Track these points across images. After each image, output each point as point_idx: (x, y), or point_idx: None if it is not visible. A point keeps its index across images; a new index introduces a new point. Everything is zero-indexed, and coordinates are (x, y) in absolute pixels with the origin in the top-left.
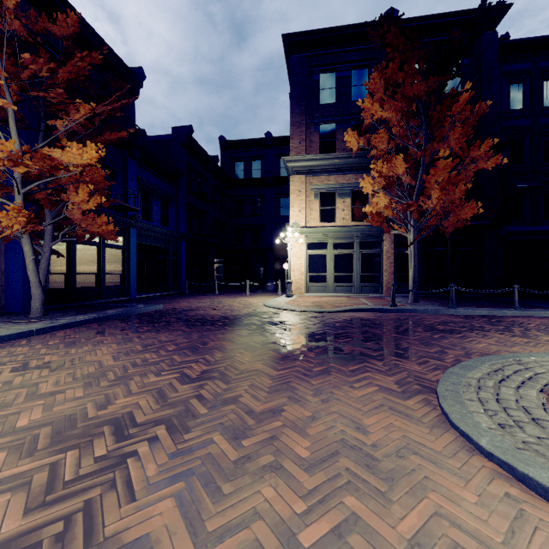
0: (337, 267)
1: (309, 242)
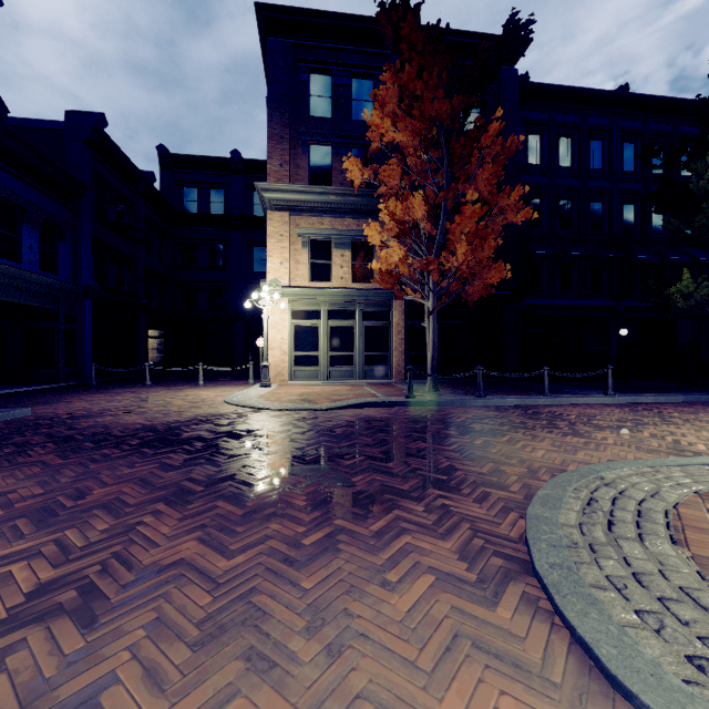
0: (333, 344)
1: (294, 308)
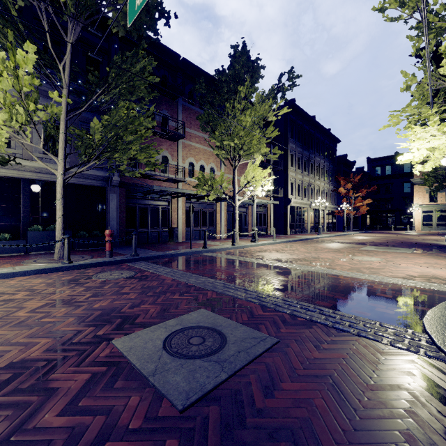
0: (438, 220)
1: (423, 210)
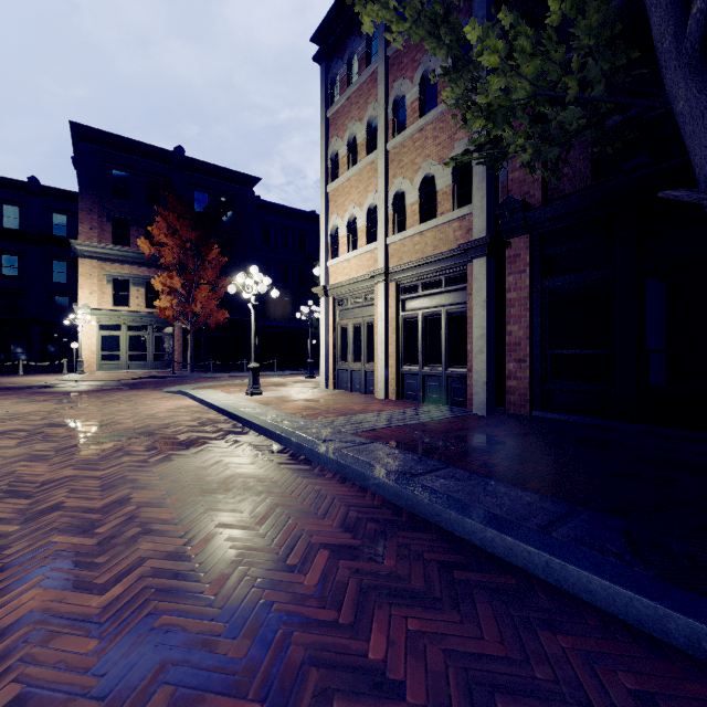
0: (132, 347)
1: (101, 323)
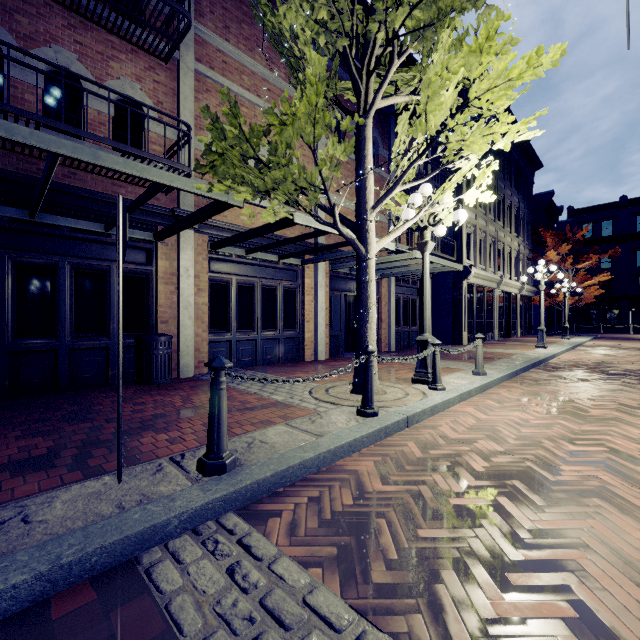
0: None
1: None
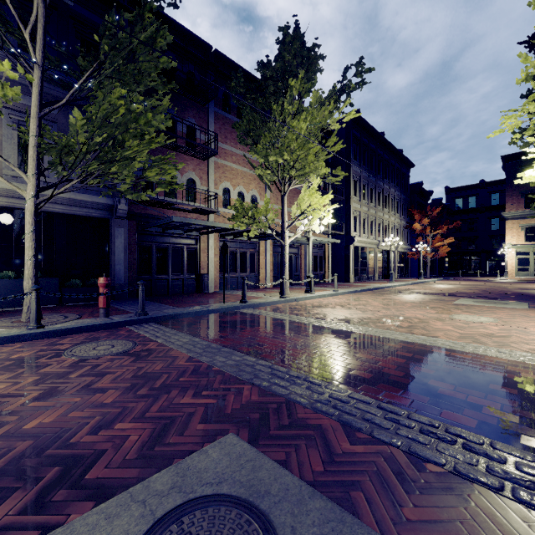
0: None
1: (517, 252)
